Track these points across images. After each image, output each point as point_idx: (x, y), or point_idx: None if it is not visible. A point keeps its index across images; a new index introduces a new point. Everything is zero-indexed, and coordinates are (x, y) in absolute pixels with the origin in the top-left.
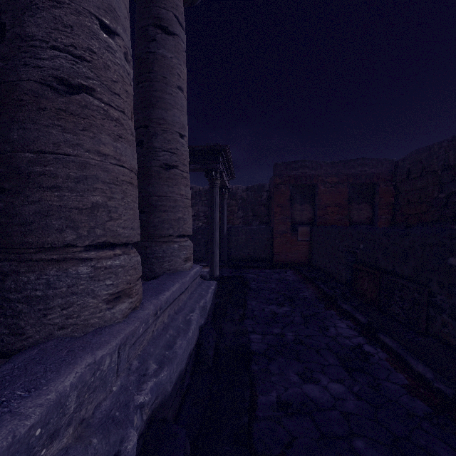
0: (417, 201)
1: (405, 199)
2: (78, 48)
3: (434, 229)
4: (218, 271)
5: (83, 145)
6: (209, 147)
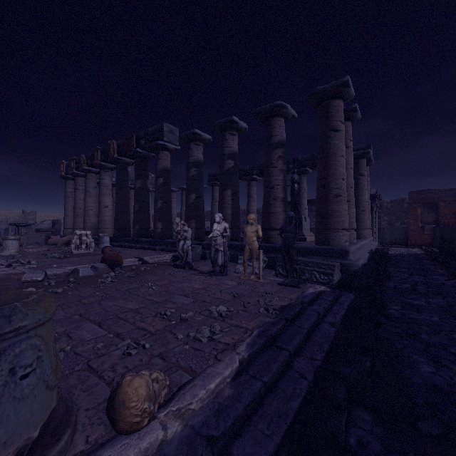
0: None
1: None
2: (364, 206)
3: (451, 227)
4: None
5: (365, 217)
6: (371, 195)
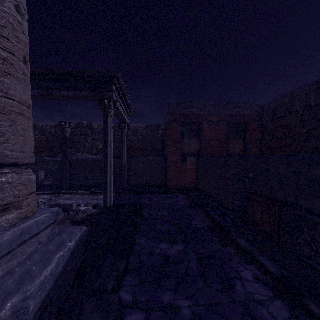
0: (281, 137)
1: (270, 135)
2: None
3: None
4: (112, 201)
5: None
6: (101, 73)
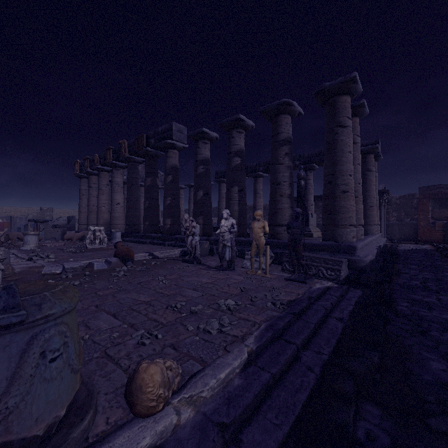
0: None
1: None
2: (372, 202)
3: None
4: None
5: (373, 213)
6: (379, 191)
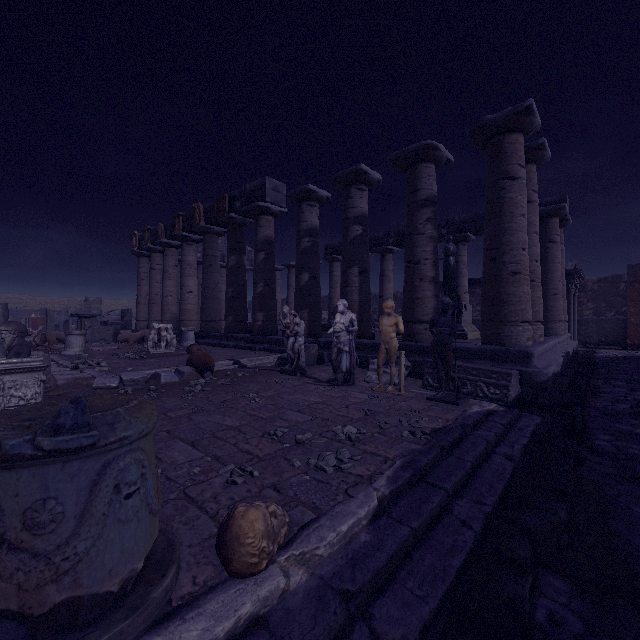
0: None
1: None
2: (556, 288)
3: None
4: None
5: (557, 304)
6: (567, 271)
